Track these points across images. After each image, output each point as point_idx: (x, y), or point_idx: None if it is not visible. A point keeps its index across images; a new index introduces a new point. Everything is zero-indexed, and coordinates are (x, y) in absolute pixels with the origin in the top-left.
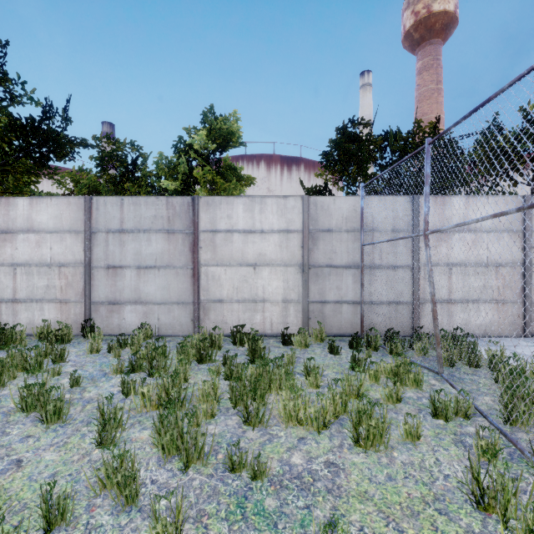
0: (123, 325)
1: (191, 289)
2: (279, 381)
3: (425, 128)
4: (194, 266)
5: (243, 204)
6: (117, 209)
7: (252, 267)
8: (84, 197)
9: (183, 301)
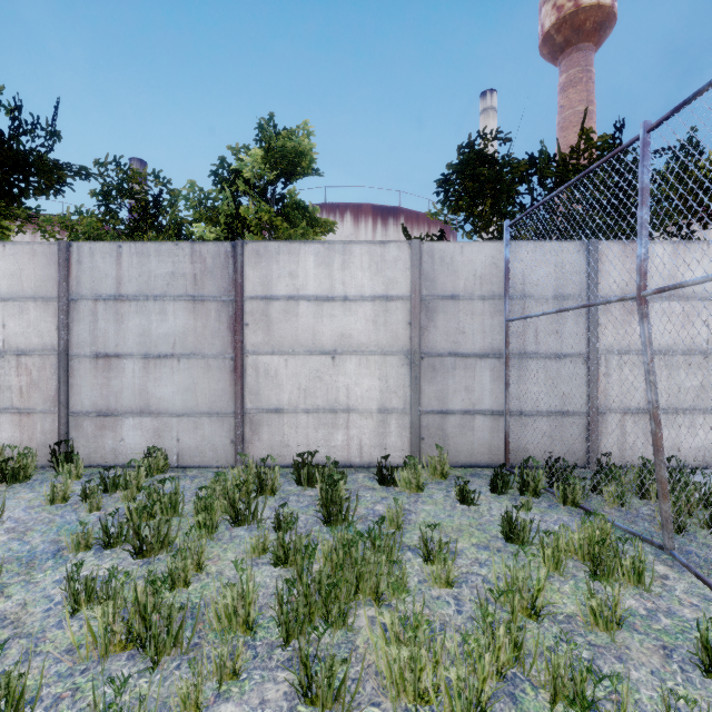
0: (120, 450)
1: (231, 391)
2: (377, 578)
3: (597, 141)
4: (236, 354)
5: (314, 253)
6: (111, 263)
7: (329, 356)
8: (58, 242)
9: (217, 411)
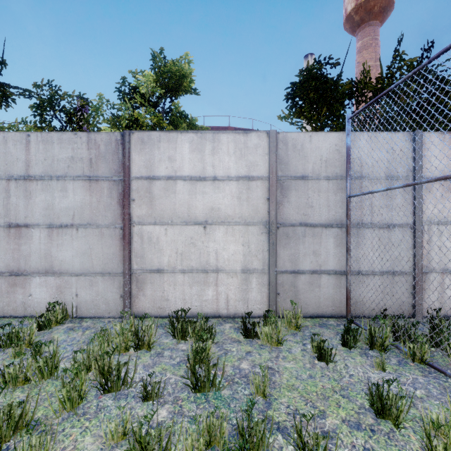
0: (29, 304)
1: (120, 254)
2: None
3: (408, 61)
4: (124, 225)
5: (189, 141)
6: (21, 149)
7: (201, 226)
8: None
9: (109, 271)
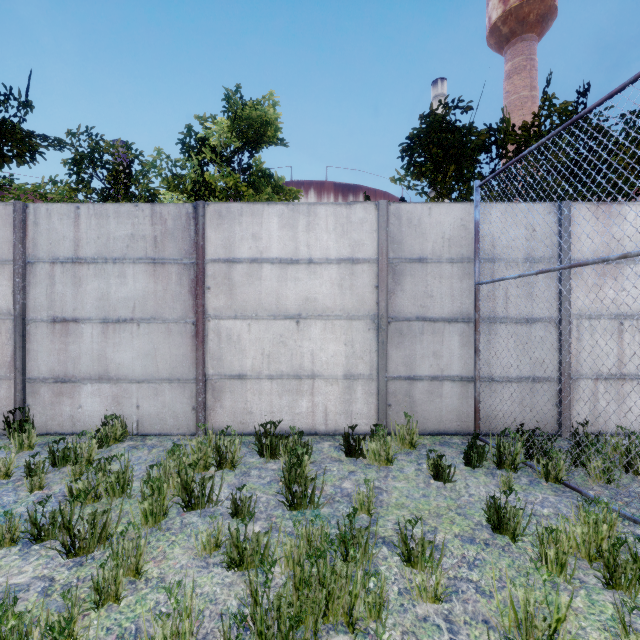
0: (78, 417)
1: (192, 356)
2: (350, 598)
3: (560, 107)
4: (197, 319)
5: (278, 215)
6: (68, 224)
7: (293, 320)
8: (13, 203)
9: (178, 377)
